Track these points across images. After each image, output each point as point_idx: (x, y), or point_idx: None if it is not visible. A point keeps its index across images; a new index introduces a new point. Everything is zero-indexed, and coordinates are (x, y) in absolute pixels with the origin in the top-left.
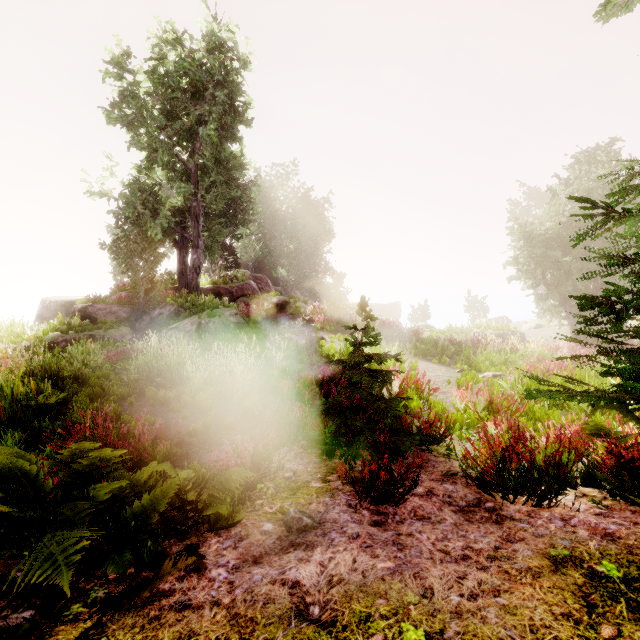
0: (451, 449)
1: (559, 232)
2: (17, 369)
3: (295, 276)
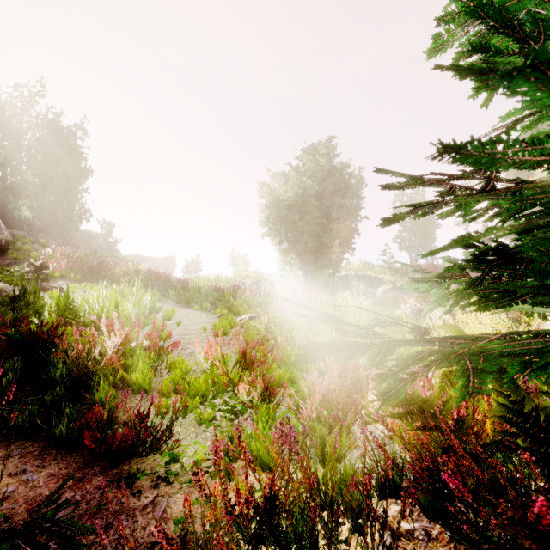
0: (176, 458)
1: (297, 200)
2: None
3: (42, 218)
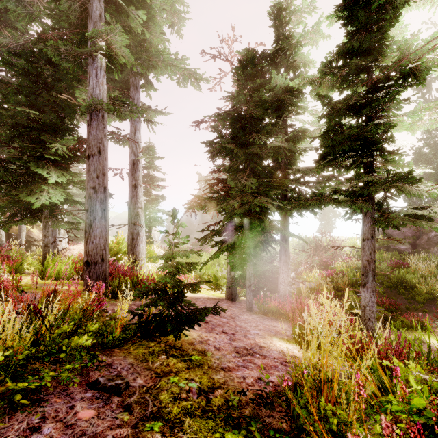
0: None
1: None
2: (353, 265)
3: None
